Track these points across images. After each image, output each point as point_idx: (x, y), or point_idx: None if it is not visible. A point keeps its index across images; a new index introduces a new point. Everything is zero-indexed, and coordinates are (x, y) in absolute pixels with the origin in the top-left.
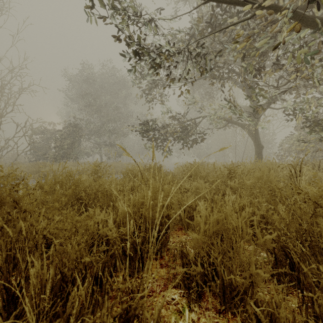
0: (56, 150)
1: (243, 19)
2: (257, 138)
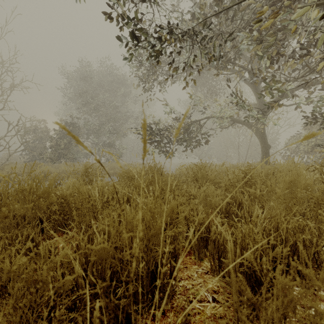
0: (52, 150)
1: None
2: (264, 137)
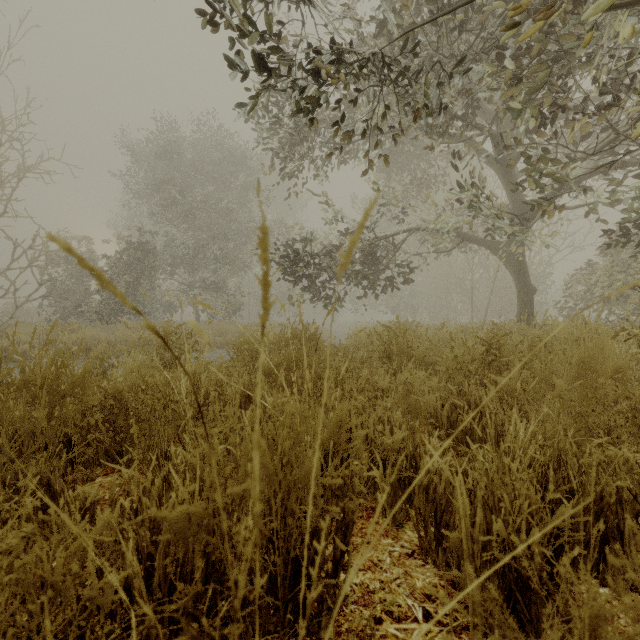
0: (102, 297)
1: None
2: (523, 270)
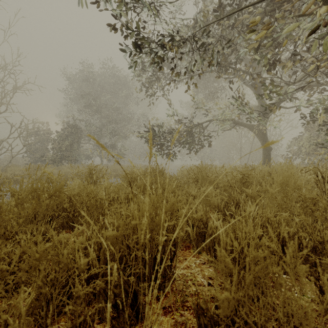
0: (54, 152)
1: (257, 1)
2: (265, 139)
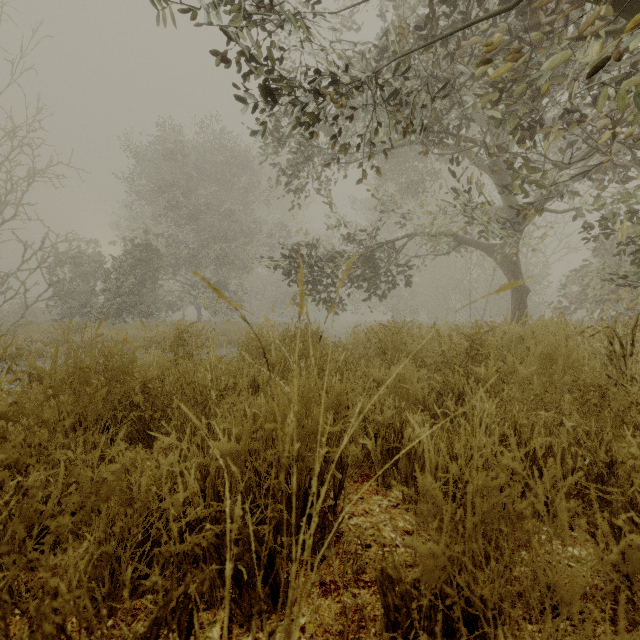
0: (107, 298)
1: (499, 10)
2: (517, 272)
